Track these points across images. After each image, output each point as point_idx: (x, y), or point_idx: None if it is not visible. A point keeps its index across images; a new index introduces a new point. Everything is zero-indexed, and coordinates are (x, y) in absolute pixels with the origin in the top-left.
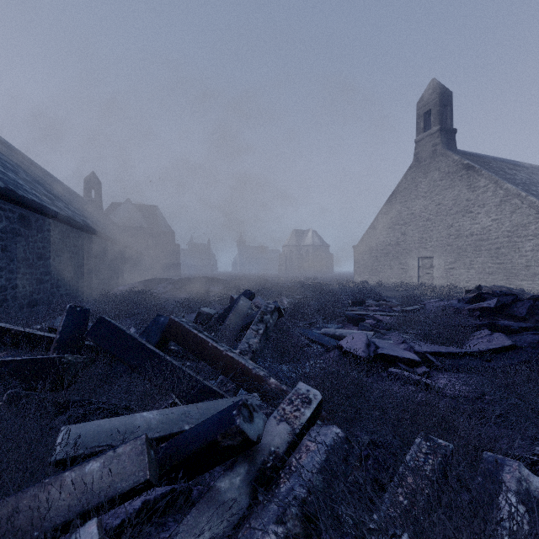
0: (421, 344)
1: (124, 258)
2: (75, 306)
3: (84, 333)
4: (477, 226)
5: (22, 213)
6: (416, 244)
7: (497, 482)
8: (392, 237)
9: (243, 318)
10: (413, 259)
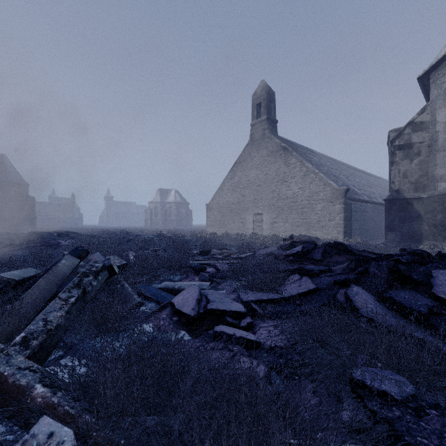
0: (248, 291)
1: None
2: None
3: None
4: (290, 191)
5: None
6: (251, 204)
7: None
8: (234, 197)
9: (61, 282)
10: (250, 215)
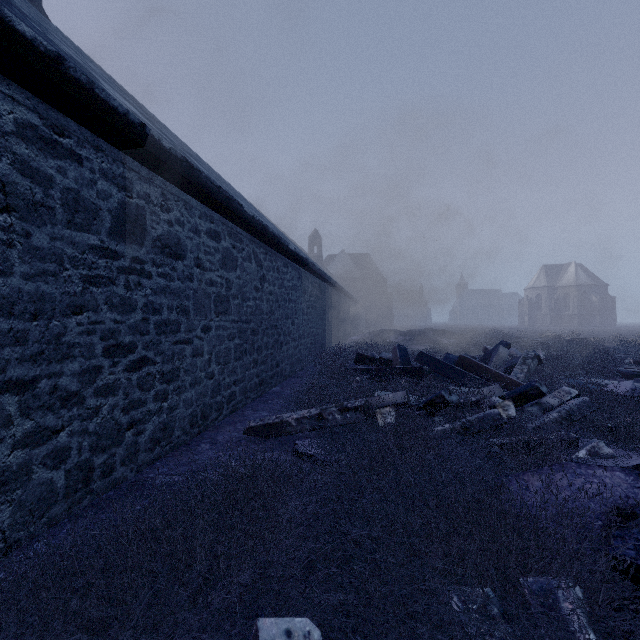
0: None
1: (352, 311)
2: (399, 345)
3: (409, 360)
4: None
5: (319, 283)
6: None
7: None
8: None
9: (505, 362)
10: None
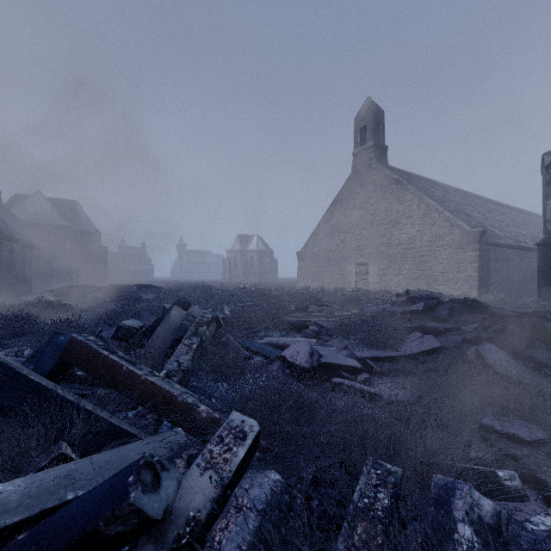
0: (361, 349)
1: (29, 262)
2: None
3: None
4: (404, 235)
5: None
6: (354, 251)
7: (449, 511)
8: (332, 244)
9: (175, 331)
10: (352, 266)
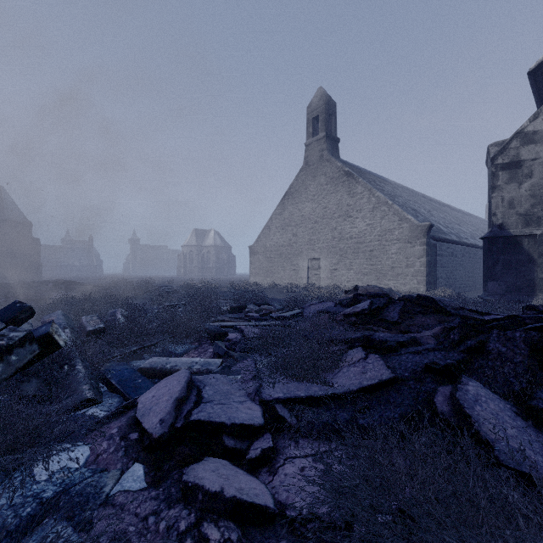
0: (278, 378)
1: None
2: None
3: None
4: (355, 229)
5: None
6: (306, 246)
7: None
8: (285, 238)
9: None
10: (304, 261)
